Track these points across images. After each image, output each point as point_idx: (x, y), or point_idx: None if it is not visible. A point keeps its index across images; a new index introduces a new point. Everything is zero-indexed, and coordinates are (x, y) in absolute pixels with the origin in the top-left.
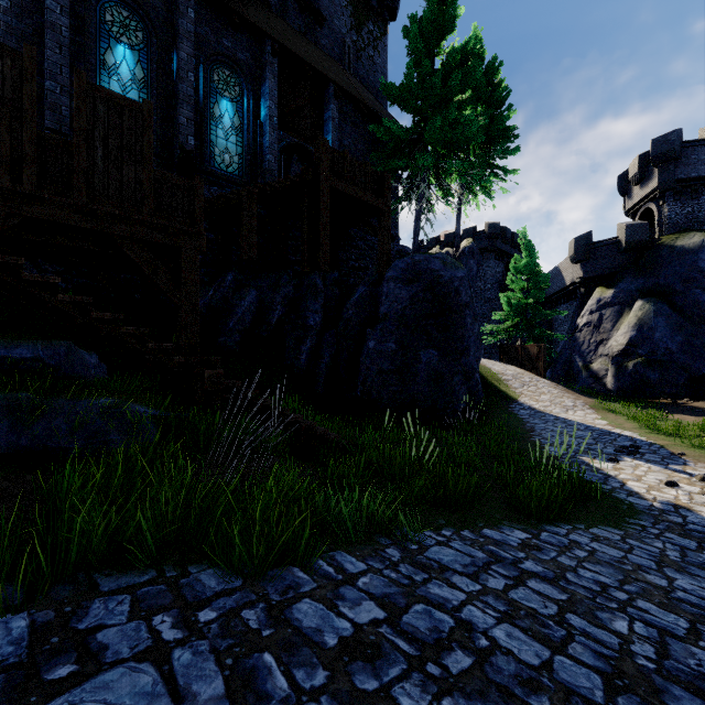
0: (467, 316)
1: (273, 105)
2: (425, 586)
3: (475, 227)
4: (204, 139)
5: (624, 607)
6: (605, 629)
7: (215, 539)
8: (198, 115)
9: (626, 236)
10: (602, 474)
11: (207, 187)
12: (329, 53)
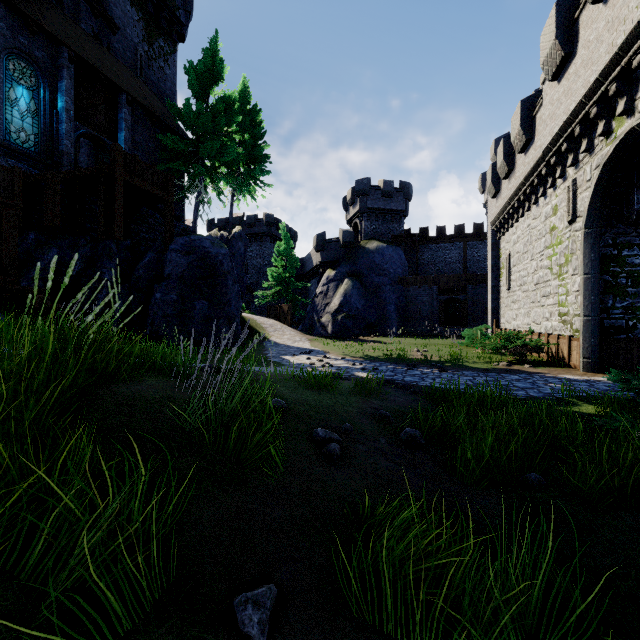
0: (229, 280)
1: (70, 101)
2: None
3: (256, 215)
4: None
5: None
6: None
7: None
8: None
9: (342, 238)
10: (283, 359)
11: (5, 159)
12: (122, 56)
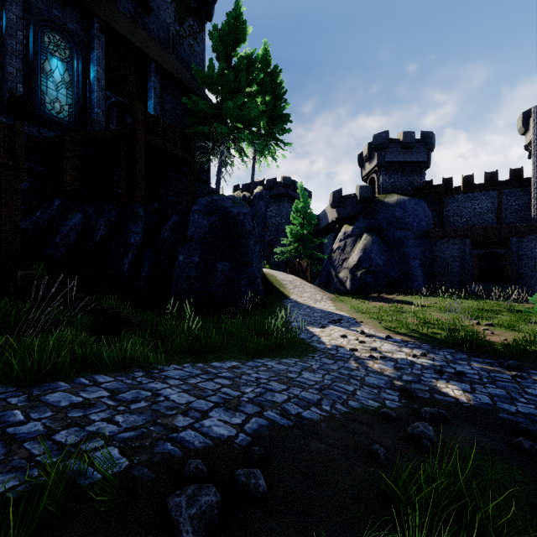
0: (250, 240)
1: (101, 70)
2: (147, 384)
3: (275, 178)
4: (34, 88)
5: (259, 384)
6: (238, 391)
7: (1, 370)
8: (29, 67)
9: (359, 193)
10: (312, 334)
11: (37, 128)
12: (156, 35)
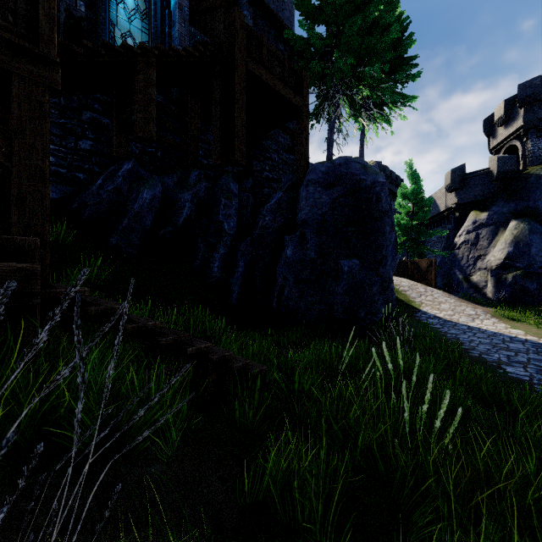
0: (386, 224)
1: None
2: None
3: None
4: (100, 12)
5: None
6: None
7: None
8: None
9: (497, 166)
10: None
11: None
12: None
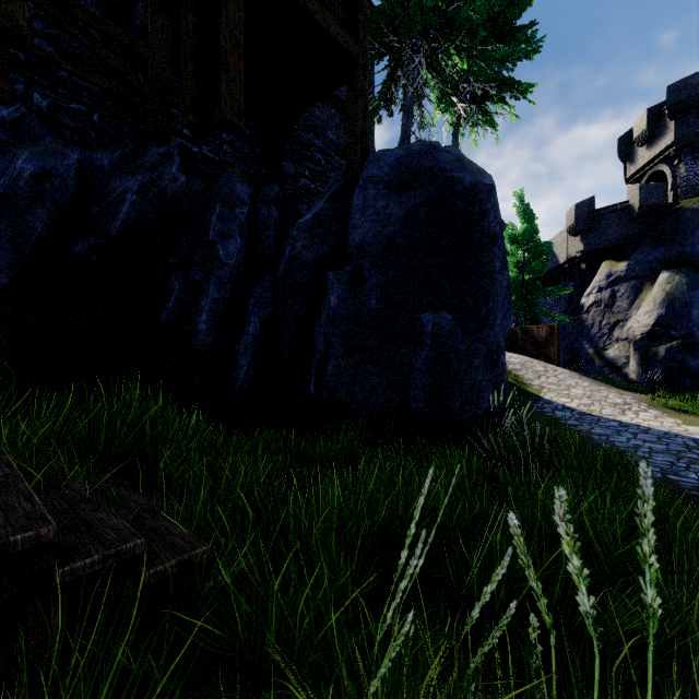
0: (495, 258)
1: None
2: None
3: None
4: None
5: None
6: None
7: None
8: None
9: (640, 198)
10: None
11: None
12: None
